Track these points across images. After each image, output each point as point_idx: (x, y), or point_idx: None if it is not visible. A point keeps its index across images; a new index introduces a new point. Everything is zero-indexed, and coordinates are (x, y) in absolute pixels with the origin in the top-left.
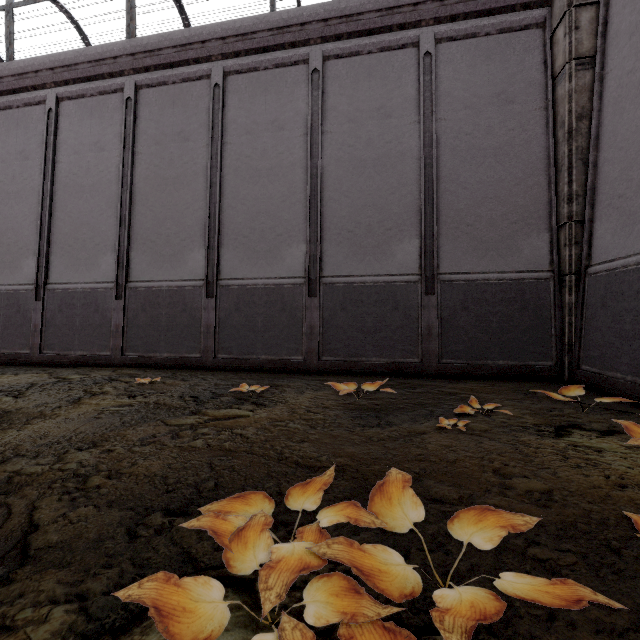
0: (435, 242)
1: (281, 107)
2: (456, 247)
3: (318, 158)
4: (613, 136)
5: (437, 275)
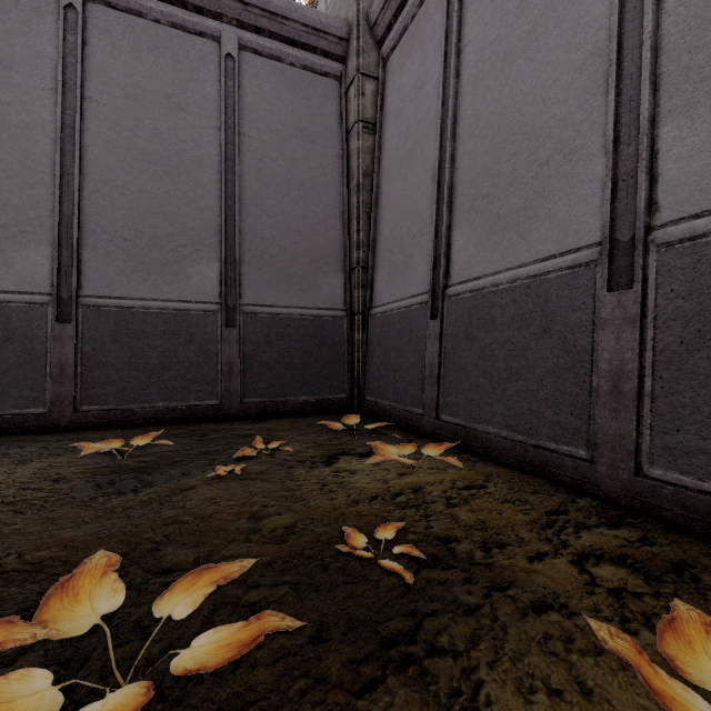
0: (238, 269)
1: (6, 34)
2: (260, 277)
3: (76, 130)
4: (386, 198)
5: (240, 306)
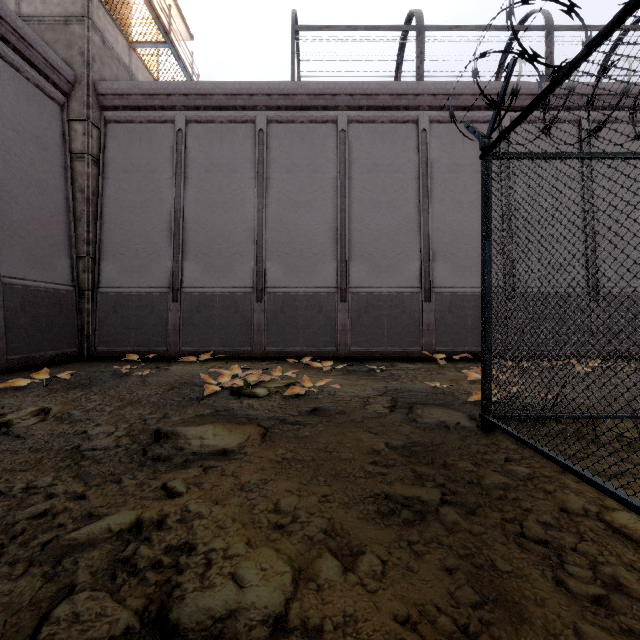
0: None
1: None
2: (13, 254)
3: None
4: (115, 218)
5: None
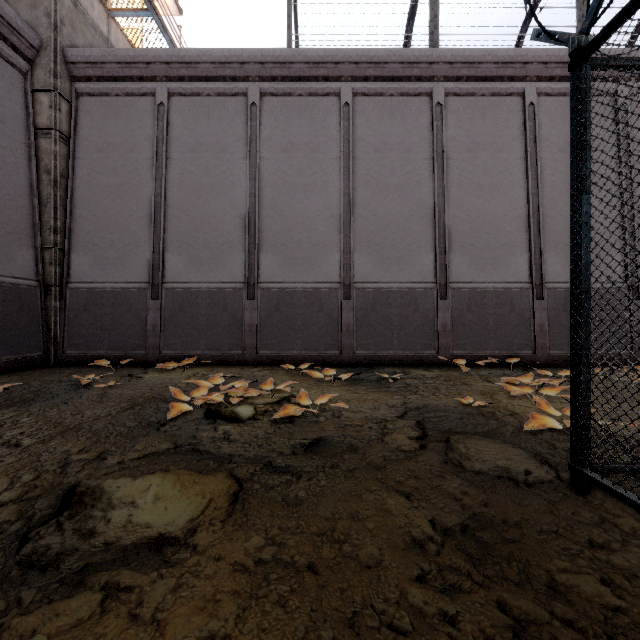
0: None
1: None
2: None
3: None
4: (88, 204)
5: None
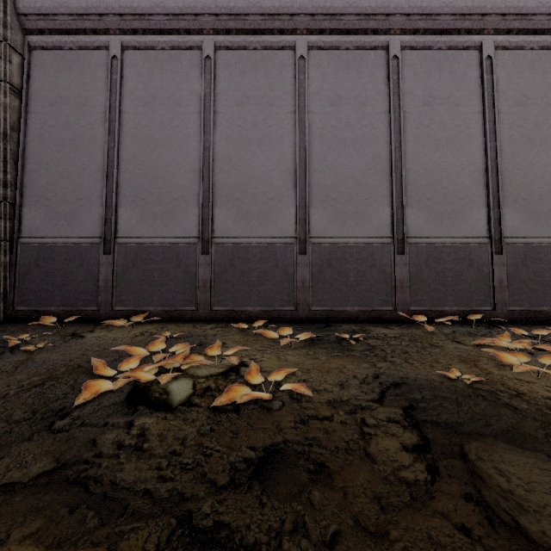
0: None
1: None
2: None
3: None
4: (40, 158)
5: None
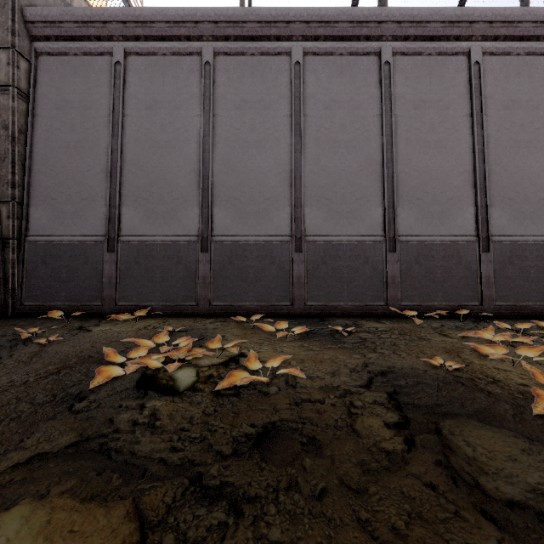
0: None
1: None
2: None
3: None
4: (46, 159)
5: None
